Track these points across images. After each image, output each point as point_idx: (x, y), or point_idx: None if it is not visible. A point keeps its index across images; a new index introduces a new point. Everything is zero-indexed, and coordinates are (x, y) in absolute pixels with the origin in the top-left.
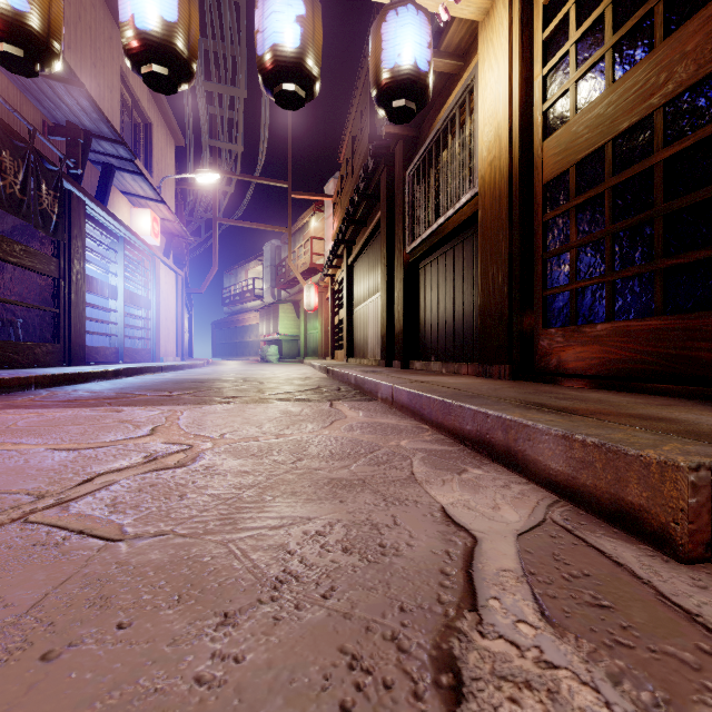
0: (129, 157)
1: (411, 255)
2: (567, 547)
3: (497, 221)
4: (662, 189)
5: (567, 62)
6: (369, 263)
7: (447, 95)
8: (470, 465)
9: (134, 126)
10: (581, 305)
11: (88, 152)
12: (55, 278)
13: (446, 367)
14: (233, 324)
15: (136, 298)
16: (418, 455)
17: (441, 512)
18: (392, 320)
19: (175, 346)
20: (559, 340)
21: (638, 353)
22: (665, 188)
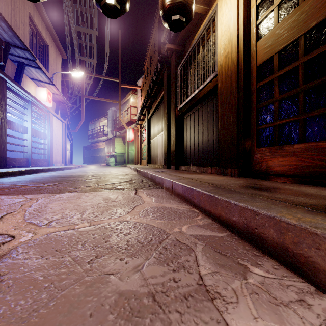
0: (32, 58)
1: (179, 111)
2: None
3: (230, 88)
4: None
5: None
6: (158, 117)
7: (199, 26)
8: (247, 260)
9: (38, 46)
10: (281, 134)
11: (8, 54)
12: None
13: (199, 169)
14: (93, 147)
15: (38, 133)
16: (199, 245)
17: None
18: (169, 145)
19: (61, 158)
20: (267, 154)
21: (324, 161)
22: None
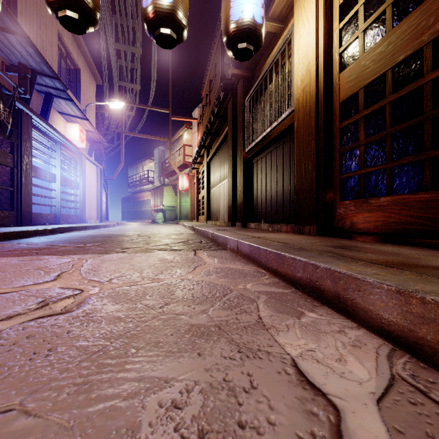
0: (63, 88)
1: (248, 153)
2: (436, 422)
3: (308, 128)
4: (431, 101)
5: (357, 18)
6: (221, 160)
7: (272, 47)
8: (304, 308)
9: (68, 70)
10: (367, 184)
11: (34, 84)
12: (10, 167)
13: (272, 227)
14: (134, 199)
15: (69, 182)
16: (262, 298)
17: (293, 367)
18: (235, 196)
19: (95, 213)
20: (351, 209)
21: (412, 217)
22: (433, 100)
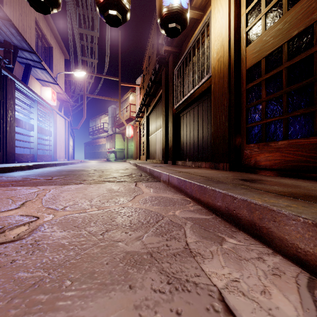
0: (38, 60)
1: (176, 109)
2: None
3: (222, 89)
4: None
5: (260, 4)
6: (156, 114)
7: (195, 30)
8: (225, 234)
9: (43, 48)
10: (268, 131)
11: (16, 57)
12: None
13: (194, 164)
14: (94, 143)
15: (43, 130)
16: (188, 224)
17: (220, 302)
18: (167, 141)
19: (64, 154)
20: (255, 150)
21: (304, 156)
22: None
